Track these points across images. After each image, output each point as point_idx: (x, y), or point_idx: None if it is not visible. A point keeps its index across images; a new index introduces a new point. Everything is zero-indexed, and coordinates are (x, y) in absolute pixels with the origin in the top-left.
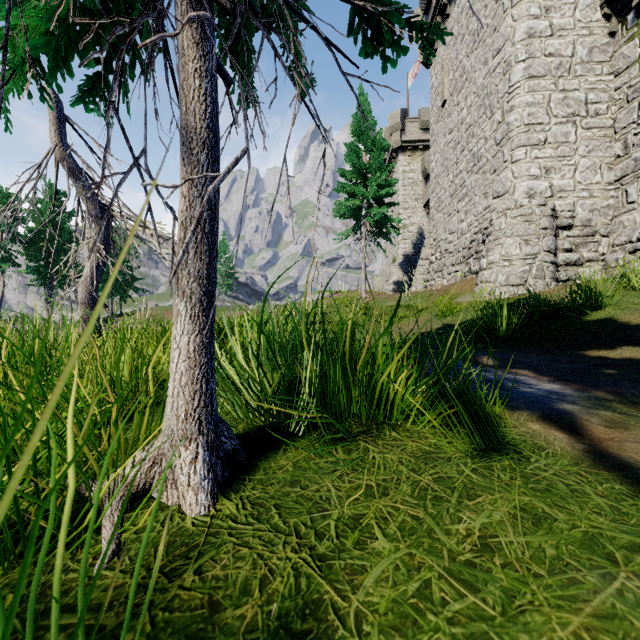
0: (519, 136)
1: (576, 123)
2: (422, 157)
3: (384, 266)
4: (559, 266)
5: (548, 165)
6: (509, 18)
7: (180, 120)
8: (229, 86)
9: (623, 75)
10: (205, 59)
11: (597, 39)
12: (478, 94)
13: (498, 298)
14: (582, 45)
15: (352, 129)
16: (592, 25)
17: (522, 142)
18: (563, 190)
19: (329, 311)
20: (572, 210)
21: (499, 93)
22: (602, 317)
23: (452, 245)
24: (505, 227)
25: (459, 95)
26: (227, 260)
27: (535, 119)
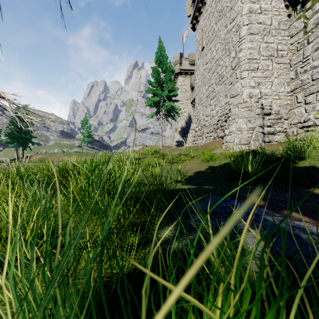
0: (245, 65)
1: (272, 60)
2: (190, 78)
3: (171, 133)
4: (265, 134)
5: (259, 81)
6: (239, 2)
7: None
8: None
9: (295, 37)
10: None
11: (282, 17)
12: (222, 43)
13: (235, 151)
14: (275, 20)
15: (155, 60)
16: (280, 10)
17: (246, 68)
18: (266, 94)
19: (143, 157)
20: (270, 105)
21: (234, 42)
22: (307, 165)
23: (207, 122)
24: (238, 113)
25: (211, 44)
26: (88, 128)
27: (253, 56)
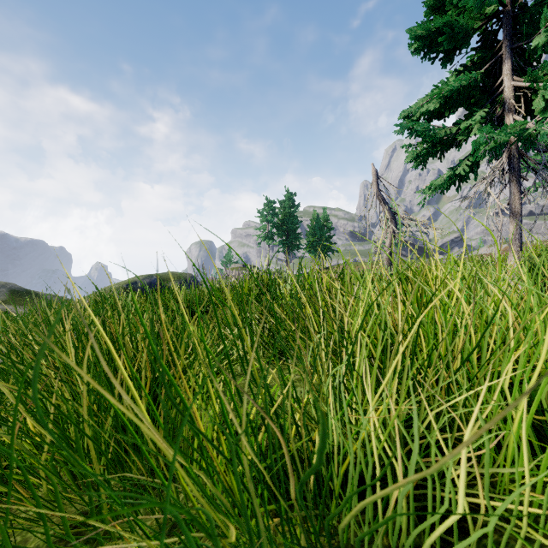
0: None
1: None
2: None
3: None
4: None
5: None
6: None
7: (510, 209)
8: (524, 196)
9: None
10: (520, 194)
11: None
12: None
13: None
14: None
15: None
16: None
17: None
18: None
19: None
20: None
21: None
22: None
23: None
24: None
25: None
26: None
27: None
